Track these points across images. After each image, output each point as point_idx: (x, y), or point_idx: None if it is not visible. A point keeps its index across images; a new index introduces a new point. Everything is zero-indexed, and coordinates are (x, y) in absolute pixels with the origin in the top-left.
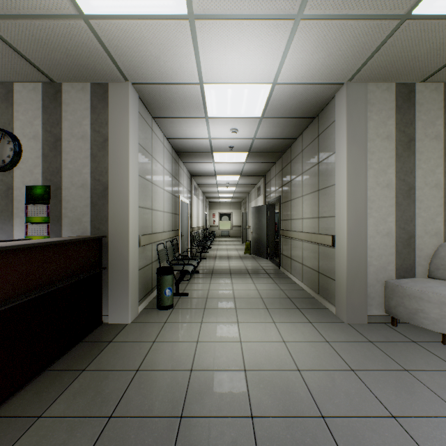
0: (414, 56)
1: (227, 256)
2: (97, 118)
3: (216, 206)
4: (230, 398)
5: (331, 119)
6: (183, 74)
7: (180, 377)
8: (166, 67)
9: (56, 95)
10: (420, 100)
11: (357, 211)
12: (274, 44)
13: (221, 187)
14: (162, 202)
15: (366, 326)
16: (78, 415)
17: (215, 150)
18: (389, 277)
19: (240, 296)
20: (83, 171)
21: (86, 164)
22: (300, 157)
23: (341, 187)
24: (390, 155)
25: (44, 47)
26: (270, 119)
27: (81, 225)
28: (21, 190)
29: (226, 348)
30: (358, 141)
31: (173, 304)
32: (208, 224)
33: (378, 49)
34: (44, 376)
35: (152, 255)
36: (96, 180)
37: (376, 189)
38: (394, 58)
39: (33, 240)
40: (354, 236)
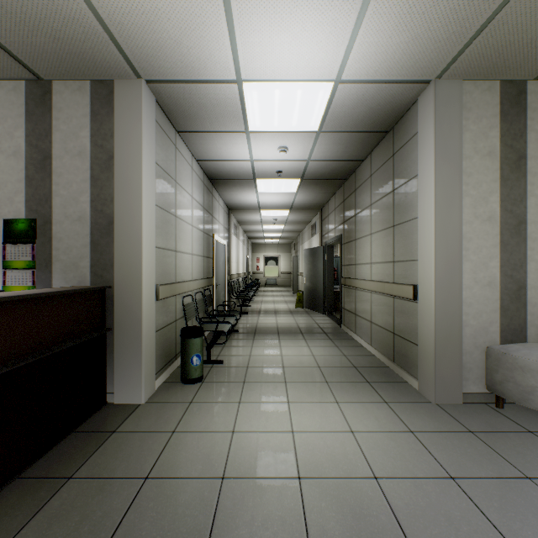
0: (530, 40)
1: (274, 310)
2: (99, 128)
3: (260, 248)
4: (278, 527)
5: (411, 131)
6: (214, 67)
7: (206, 489)
8: (190, 57)
9: (45, 96)
10: (533, 104)
11: (449, 253)
12: (340, 21)
13: (267, 224)
14: (189, 242)
15: (461, 408)
16: None
17: (259, 177)
18: (492, 341)
19: (290, 364)
20: (80, 199)
21: (85, 189)
22: (368, 184)
23: (426, 220)
24: (493, 177)
25: (20, 26)
26: (330, 133)
27: (77, 272)
28: None
29: (273, 442)
30: (450, 158)
31: (203, 375)
32: (250, 270)
33: (482, 28)
34: (11, 488)
35: (177, 311)
36: (98, 211)
37: (474, 223)
38: (502, 43)
39: None
40: (444, 287)
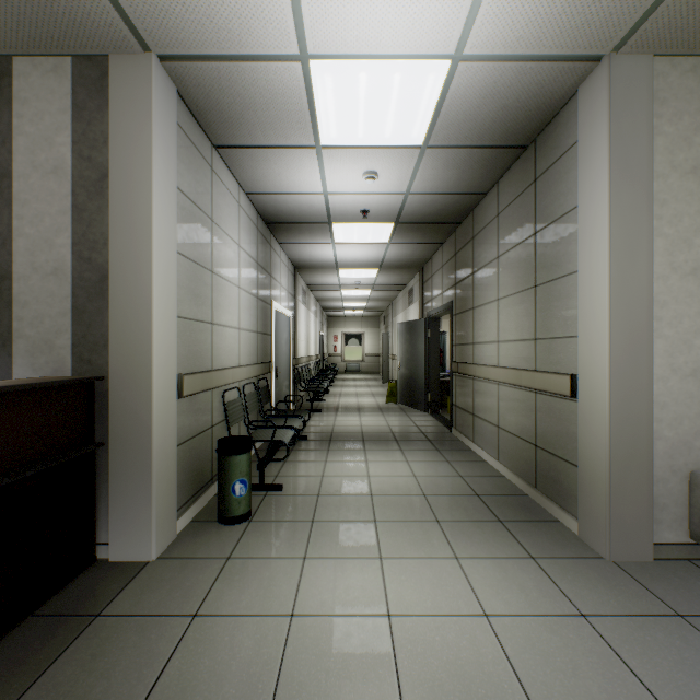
0: None
1: (357, 406)
2: (85, 131)
3: (339, 323)
4: None
5: (567, 141)
6: (264, 30)
7: None
8: (225, 11)
9: (1, 81)
10: None
11: (632, 325)
12: None
13: (348, 289)
14: (235, 311)
15: (653, 569)
16: None
17: (336, 219)
18: (698, 462)
19: (382, 491)
20: (56, 240)
21: (63, 226)
22: (494, 228)
23: (594, 274)
24: (699, 207)
25: None
26: (441, 149)
27: (52, 354)
28: None
29: (357, 638)
30: (634, 177)
31: (252, 509)
32: (325, 351)
33: None
34: None
35: (214, 412)
36: (84, 259)
37: (670, 278)
38: None
39: None
40: (625, 378)
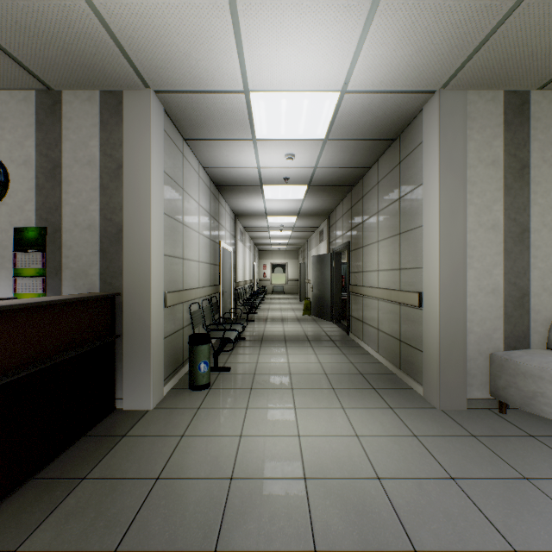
0: (531, 53)
1: (281, 317)
2: (108, 138)
3: (267, 255)
4: (284, 522)
5: (417, 140)
6: (222, 78)
7: (215, 489)
8: (199, 69)
9: (55, 106)
10: (536, 114)
11: (453, 261)
12: (345, 35)
13: (274, 230)
14: (196, 249)
15: (465, 413)
16: (69, 549)
17: (266, 183)
18: (496, 347)
19: (297, 371)
20: (90, 207)
21: (94, 198)
22: (375, 192)
23: (431, 228)
24: (497, 186)
25: (33, 39)
26: (337, 141)
27: (87, 279)
28: (7, 233)
29: (280, 446)
30: (454, 167)
31: (211, 382)
32: (257, 277)
33: (483, 42)
34: (28, 488)
35: (184, 318)
36: (107, 219)
37: (478, 231)
38: (504, 56)
39: (14, 300)
40: (449, 294)
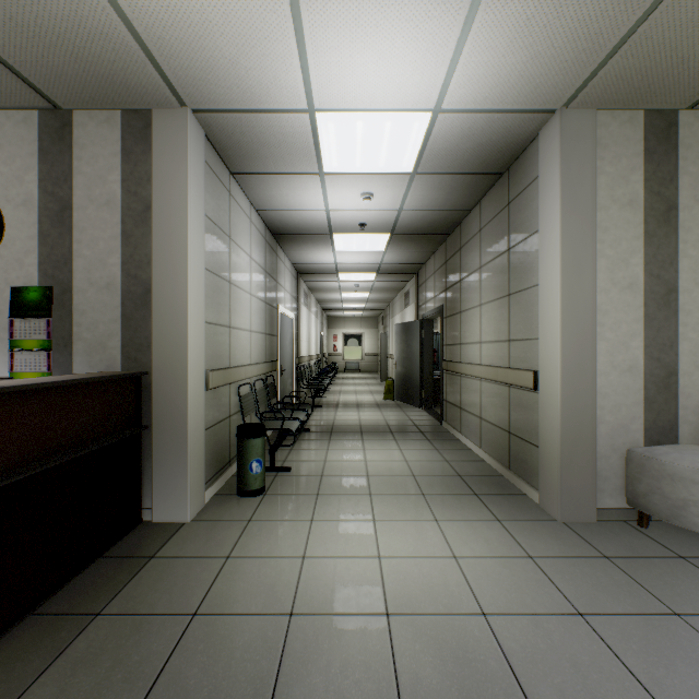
0: (682, 59)
1: (356, 402)
2: (132, 171)
3: (338, 323)
4: (360, 674)
5: (532, 174)
6: (280, 93)
7: (270, 628)
8: (249, 81)
9: (63, 130)
10: (686, 140)
11: (579, 330)
12: (439, 36)
13: (347, 292)
14: (247, 315)
15: (594, 527)
16: None
17: (336, 231)
18: (634, 442)
19: (377, 472)
20: (108, 260)
21: (114, 248)
22: (477, 241)
23: (550, 288)
24: (635, 233)
25: (34, 42)
26: (428, 176)
27: (105, 353)
28: (2, 294)
29: (354, 570)
30: (580, 209)
31: (265, 486)
32: (325, 351)
33: (619, 45)
34: (24, 627)
35: (231, 403)
36: (131, 276)
37: (611, 291)
38: (646, 63)
39: (7, 381)
40: (573, 373)
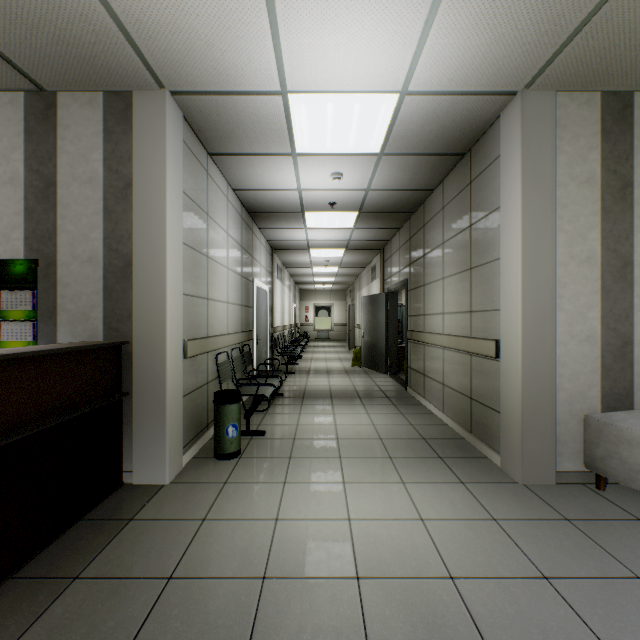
0: (639, 41)
1: (326, 369)
2: (114, 150)
3: (310, 296)
4: None
5: (493, 154)
6: (254, 75)
7: (243, 593)
8: (225, 63)
9: (48, 111)
10: None
11: (539, 301)
12: (407, 18)
13: (318, 266)
14: (224, 288)
15: (554, 490)
16: None
17: (308, 209)
18: (591, 408)
19: (346, 436)
20: (91, 235)
21: (97, 224)
22: (440, 219)
23: (511, 261)
24: (592, 209)
25: (16, 23)
26: (394, 157)
27: (88, 324)
28: None
29: (325, 533)
30: (540, 186)
31: (241, 449)
32: (298, 321)
33: (580, 27)
34: (3, 591)
35: (209, 371)
36: (113, 250)
37: (570, 265)
38: (605, 45)
39: None
40: (534, 342)
